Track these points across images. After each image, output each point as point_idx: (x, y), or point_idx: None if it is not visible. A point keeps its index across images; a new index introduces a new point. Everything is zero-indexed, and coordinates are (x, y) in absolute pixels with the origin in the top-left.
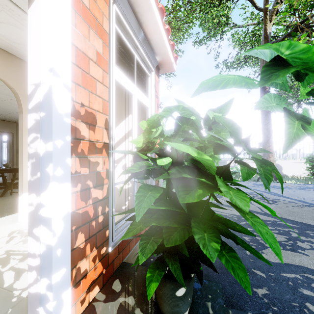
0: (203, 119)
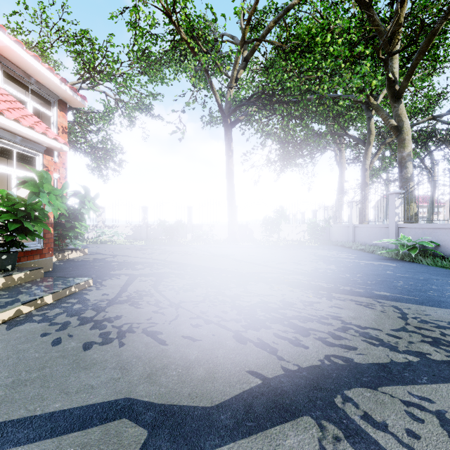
0: (15, 195)
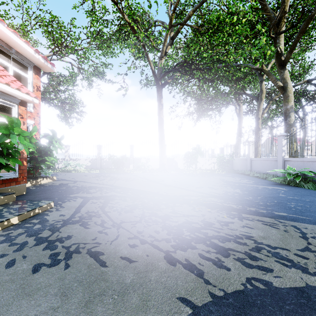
0: None
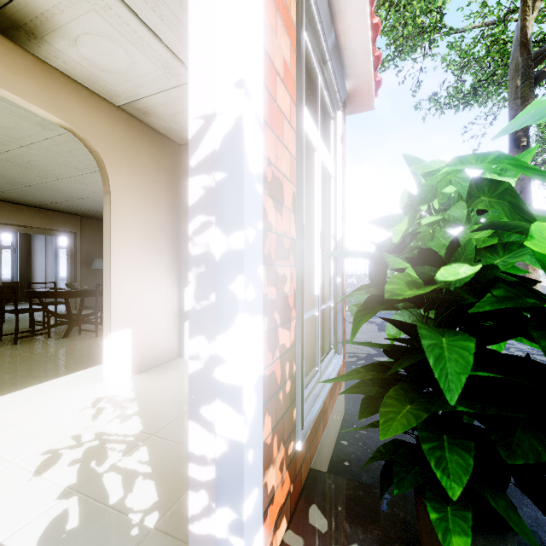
0: None
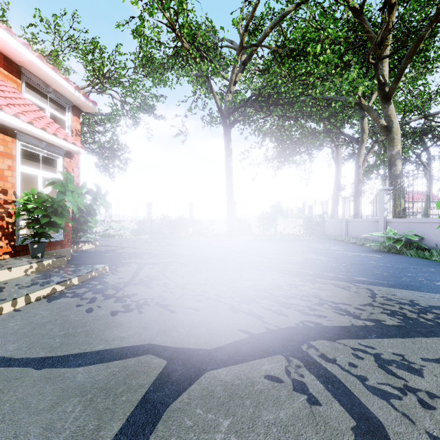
0: (44, 194)
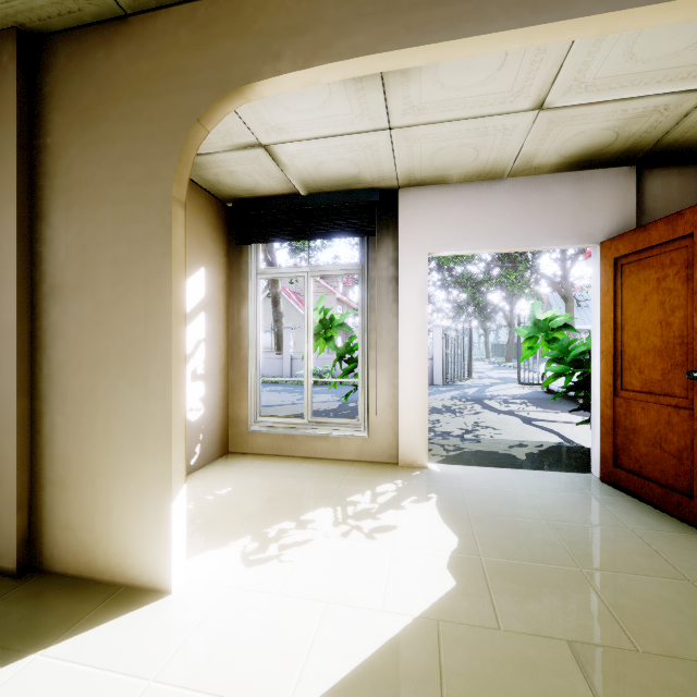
0: None
